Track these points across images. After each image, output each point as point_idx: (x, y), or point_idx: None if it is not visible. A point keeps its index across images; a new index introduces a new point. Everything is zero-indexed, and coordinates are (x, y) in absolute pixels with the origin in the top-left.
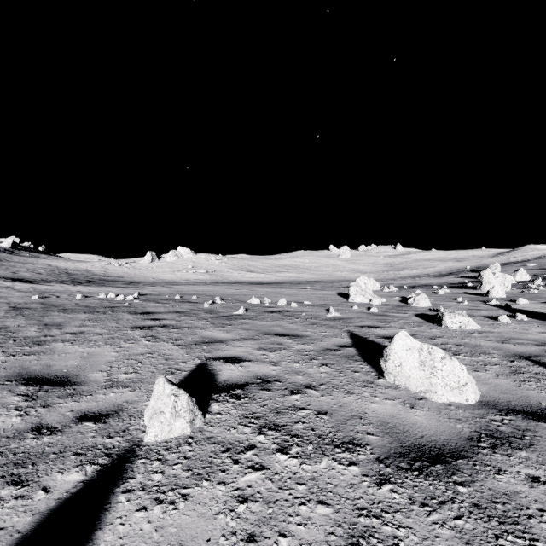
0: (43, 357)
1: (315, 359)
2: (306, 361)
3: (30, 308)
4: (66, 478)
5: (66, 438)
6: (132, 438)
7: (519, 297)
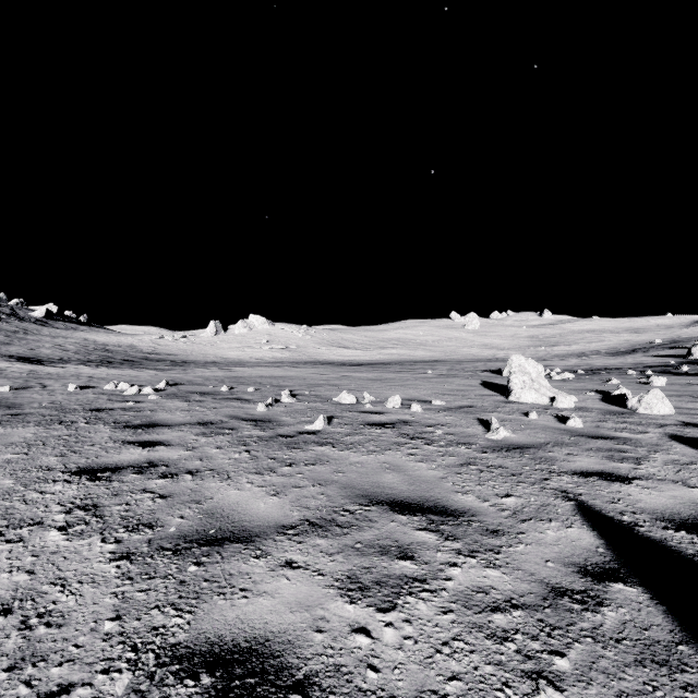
0: None
1: (550, 679)
2: (523, 697)
3: None
4: None
5: None
6: None
7: None
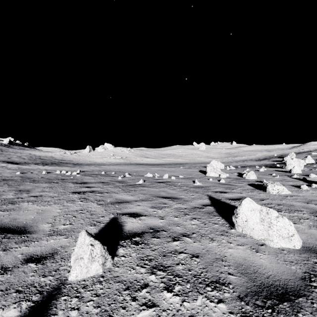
0: (13, 212)
1: (188, 214)
2: (182, 216)
3: (13, 180)
4: (5, 314)
5: (13, 276)
6: (60, 277)
7: (309, 173)
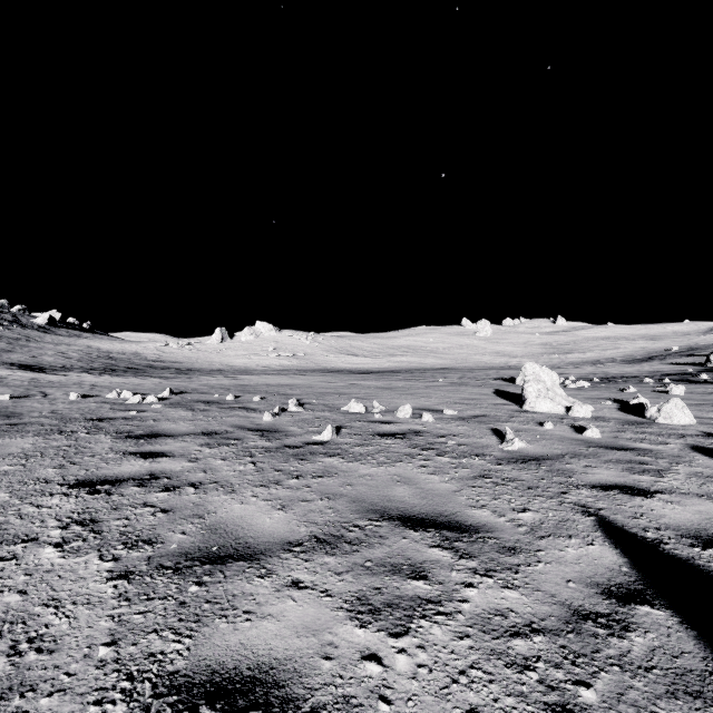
0: None
1: (576, 712)
2: None
3: None
4: None
5: None
6: None
7: None
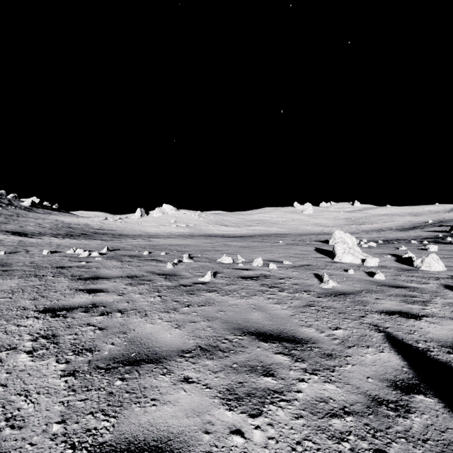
0: None
1: None
2: None
3: None
4: None
5: None
6: None
7: None
